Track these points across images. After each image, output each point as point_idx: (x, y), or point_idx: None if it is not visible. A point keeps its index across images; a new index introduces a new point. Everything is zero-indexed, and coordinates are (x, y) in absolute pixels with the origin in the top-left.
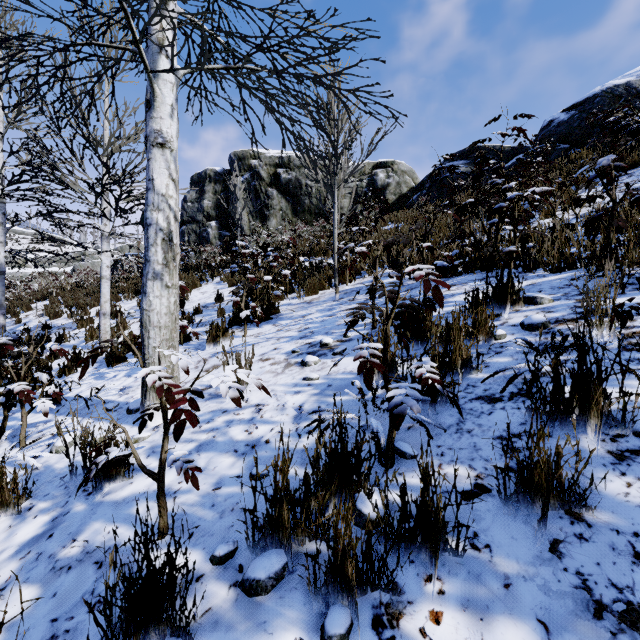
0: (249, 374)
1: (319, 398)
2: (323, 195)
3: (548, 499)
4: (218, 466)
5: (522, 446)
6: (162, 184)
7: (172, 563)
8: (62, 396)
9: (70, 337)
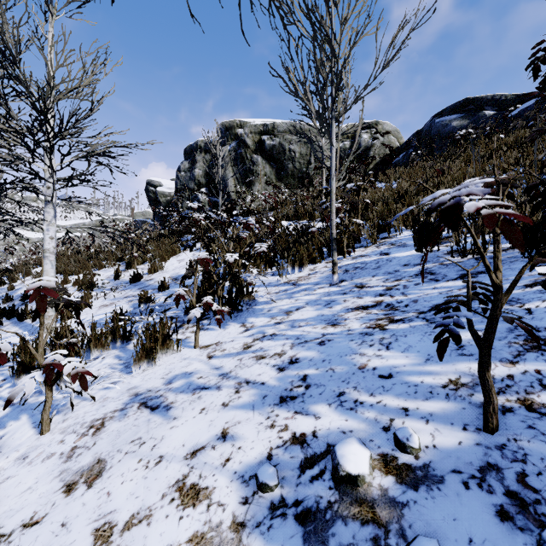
0: None
1: None
2: (306, 159)
3: None
4: None
5: None
6: None
7: None
8: None
9: None
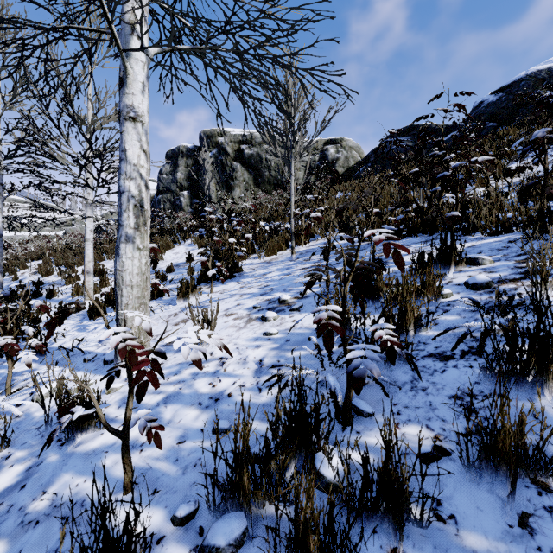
0: (214, 329)
1: (278, 352)
2: (281, 168)
3: (517, 471)
4: (183, 419)
5: (485, 412)
6: (134, 155)
7: (130, 532)
8: (47, 347)
9: (59, 292)
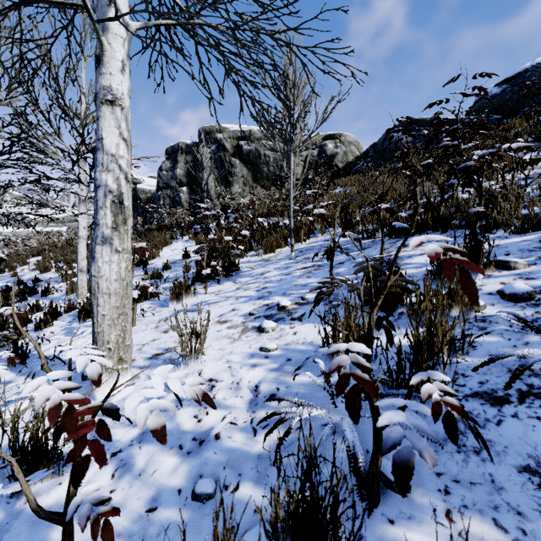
0: (204, 342)
1: (277, 376)
2: (279, 163)
3: None
4: (158, 470)
5: None
6: (112, 143)
7: None
8: (27, 355)
9: (55, 290)
